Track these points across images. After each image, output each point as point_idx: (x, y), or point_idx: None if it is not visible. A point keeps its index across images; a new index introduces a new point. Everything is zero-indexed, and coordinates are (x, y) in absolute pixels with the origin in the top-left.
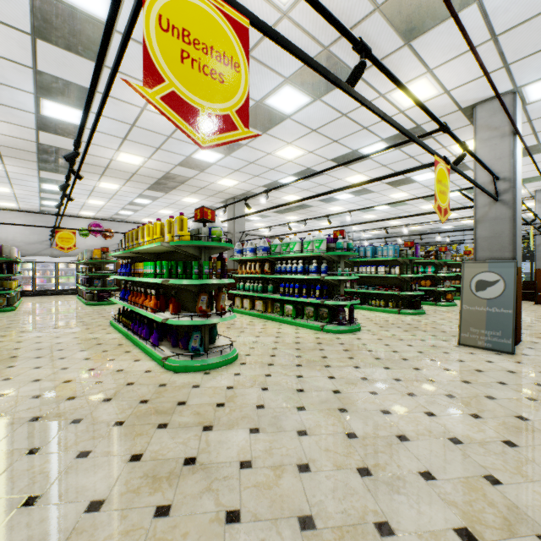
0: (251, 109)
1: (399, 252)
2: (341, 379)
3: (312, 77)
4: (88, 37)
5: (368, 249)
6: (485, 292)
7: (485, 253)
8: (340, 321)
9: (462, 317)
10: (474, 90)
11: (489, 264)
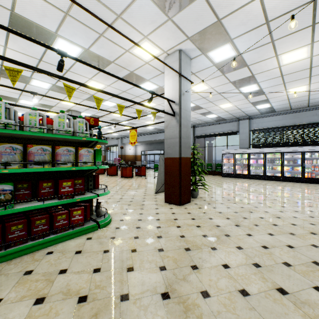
0: (22, 75)
1: None
2: None
3: (60, 89)
4: (33, 37)
5: None
6: None
7: None
8: None
9: None
10: (77, 109)
11: None
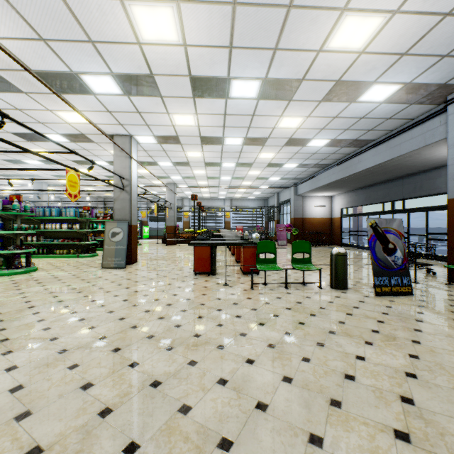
0: None
1: (80, 213)
2: (2, 297)
3: None
4: None
5: (53, 210)
6: (116, 238)
7: (119, 217)
8: (16, 266)
9: (105, 253)
10: (110, 129)
11: (118, 223)
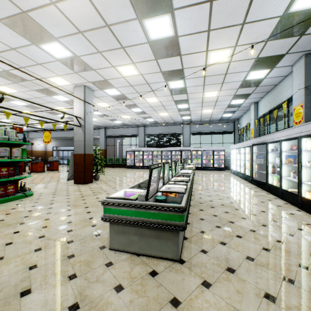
0: None
1: None
2: None
3: None
4: None
5: None
6: None
7: None
8: None
9: None
10: None
11: None
